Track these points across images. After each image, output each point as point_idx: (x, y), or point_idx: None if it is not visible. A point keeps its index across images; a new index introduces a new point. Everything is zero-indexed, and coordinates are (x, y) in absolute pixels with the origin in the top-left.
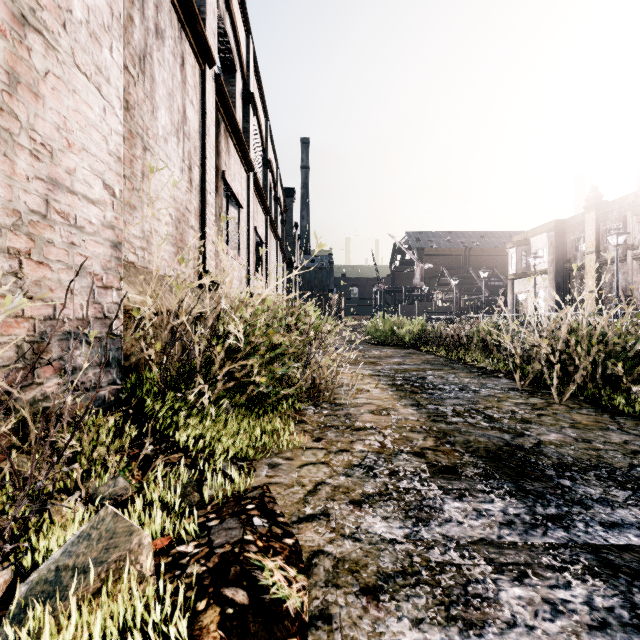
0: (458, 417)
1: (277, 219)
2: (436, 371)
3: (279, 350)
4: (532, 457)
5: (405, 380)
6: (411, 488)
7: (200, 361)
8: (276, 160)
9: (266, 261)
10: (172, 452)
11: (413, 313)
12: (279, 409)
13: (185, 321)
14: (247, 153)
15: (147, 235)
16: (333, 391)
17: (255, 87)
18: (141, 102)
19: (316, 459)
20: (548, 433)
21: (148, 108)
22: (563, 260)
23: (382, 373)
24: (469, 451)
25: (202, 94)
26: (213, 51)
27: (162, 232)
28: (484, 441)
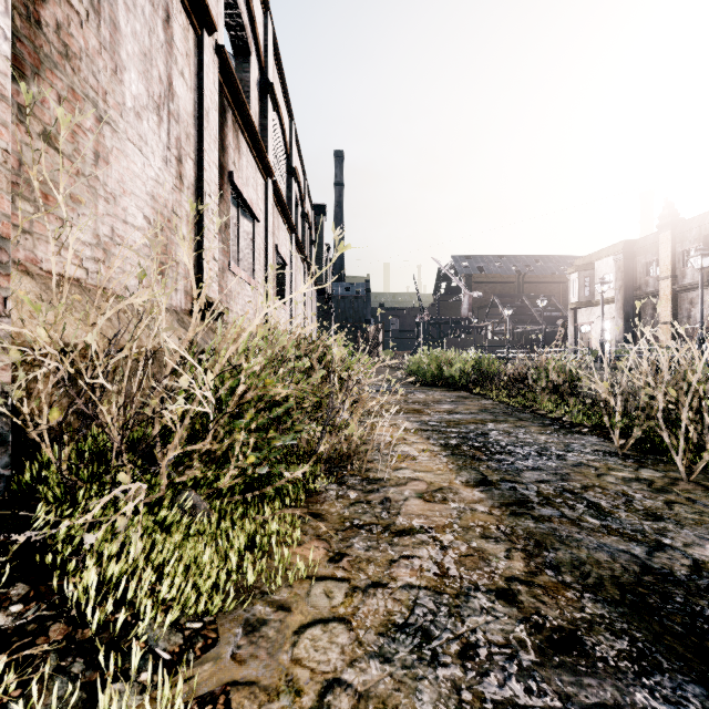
0: (549, 506)
1: (305, 239)
2: (499, 423)
3: (284, 407)
4: (702, 604)
5: (461, 438)
6: (508, 702)
7: (119, 443)
8: (303, 170)
9: (290, 287)
10: (58, 616)
11: (460, 347)
12: (284, 494)
13: (73, 374)
14: (264, 154)
15: (104, 242)
16: (365, 460)
17: (276, 79)
18: (93, 53)
19: (330, 608)
20: (700, 542)
21: (106, 64)
22: (633, 287)
23: (430, 427)
24: (589, 587)
25: (198, 67)
26: (214, 15)
27: (132, 240)
28: (606, 561)
